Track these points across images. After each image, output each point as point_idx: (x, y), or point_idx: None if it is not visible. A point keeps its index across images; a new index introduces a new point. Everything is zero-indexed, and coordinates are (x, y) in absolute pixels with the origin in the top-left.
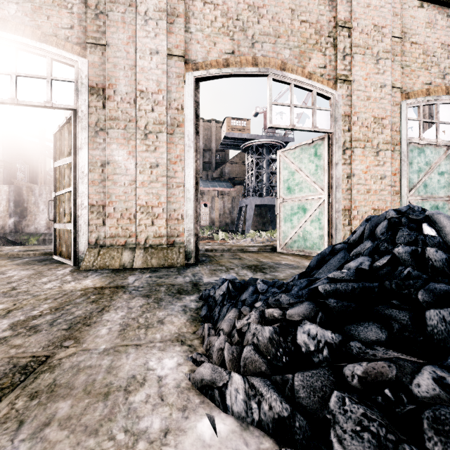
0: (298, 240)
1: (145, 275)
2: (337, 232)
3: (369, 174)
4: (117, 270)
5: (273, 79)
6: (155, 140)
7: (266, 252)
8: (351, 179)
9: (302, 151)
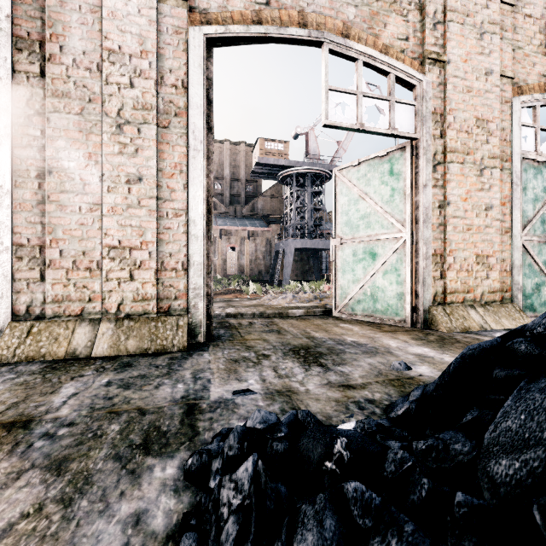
0: (364, 300)
1: (102, 378)
2: (426, 289)
3: (470, 202)
4: (57, 364)
5: (331, 51)
6: (136, 137)
7: (316, 318)
8: (444, 210)
9: (370, 168)
